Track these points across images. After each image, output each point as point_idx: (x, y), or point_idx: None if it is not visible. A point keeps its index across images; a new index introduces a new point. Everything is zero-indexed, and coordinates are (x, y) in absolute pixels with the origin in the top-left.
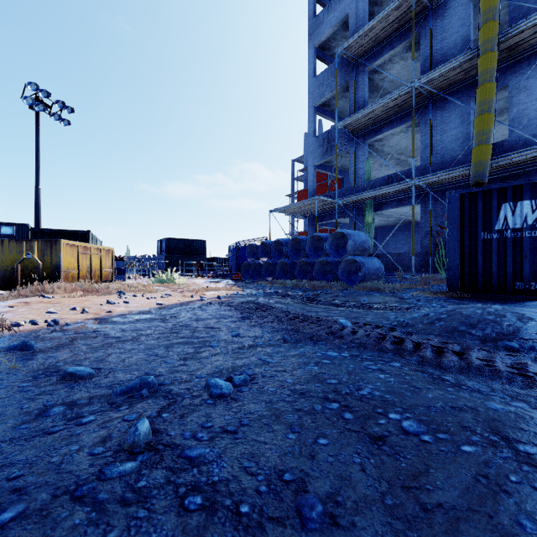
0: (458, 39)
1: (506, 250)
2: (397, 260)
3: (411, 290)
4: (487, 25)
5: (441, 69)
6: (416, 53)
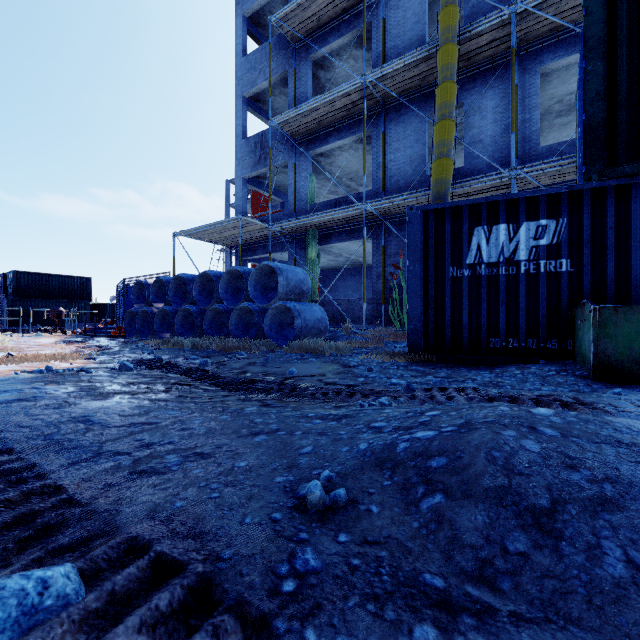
0: (413, 38)
1: (479, 293)
2: (346, 309)
3: (361, 351)
4: (448, 9)
5: (396, 64)
6: (368, 53)
